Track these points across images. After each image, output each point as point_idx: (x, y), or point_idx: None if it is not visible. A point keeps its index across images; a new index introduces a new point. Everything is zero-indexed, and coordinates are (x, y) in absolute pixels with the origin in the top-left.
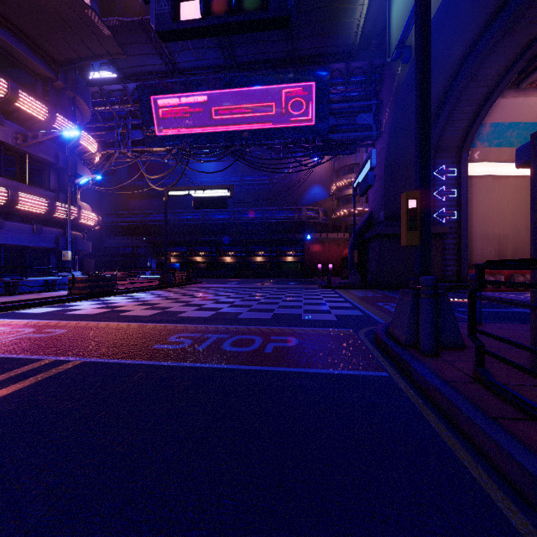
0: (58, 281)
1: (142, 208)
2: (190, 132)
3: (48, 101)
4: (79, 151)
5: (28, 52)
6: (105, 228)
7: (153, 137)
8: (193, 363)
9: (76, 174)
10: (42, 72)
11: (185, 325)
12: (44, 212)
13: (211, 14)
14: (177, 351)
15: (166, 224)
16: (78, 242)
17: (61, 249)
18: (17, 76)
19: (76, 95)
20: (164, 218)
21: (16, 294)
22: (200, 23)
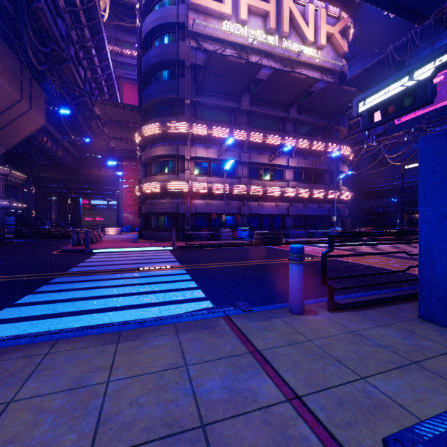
0: (329, 232)
1: (392, 173)
2: (426, 112)
3: (325, 137)
4: (340, 157)
5: (316, 119)
6: (361, 194)
7: (391, 127)
8: (371, 265)
9: (339, 171)
10: (322, 124)
11: (384, 257)
12: (323, 197)
13: (387, 114)
14: (369, 262)
15: (402, 191)
16: (339, 210)
17: (331, 215)
18: (312, 133)
19: (338, 126)
20: (413, 179)
21: (312, 238)
22: (382, 121)
